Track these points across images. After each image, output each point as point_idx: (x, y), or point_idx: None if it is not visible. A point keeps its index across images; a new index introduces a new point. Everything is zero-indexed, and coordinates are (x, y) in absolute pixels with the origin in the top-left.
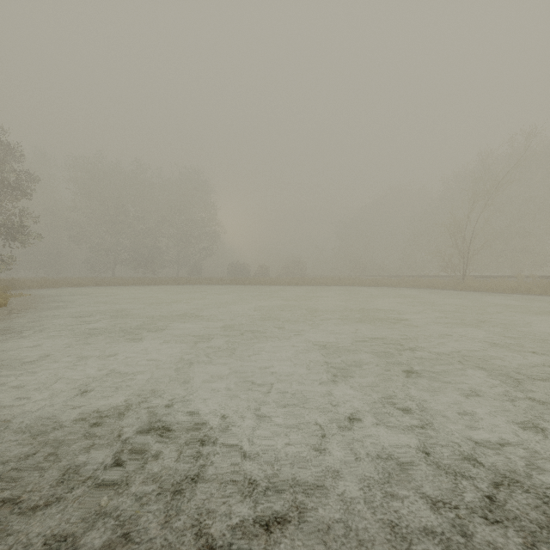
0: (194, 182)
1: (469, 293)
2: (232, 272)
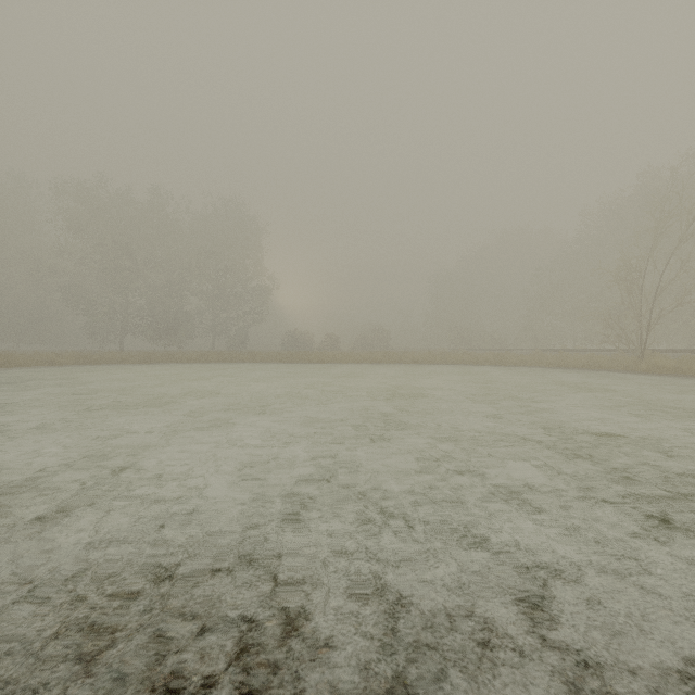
0: (235, 219)
1: (673, 379)
2: (288, 344)
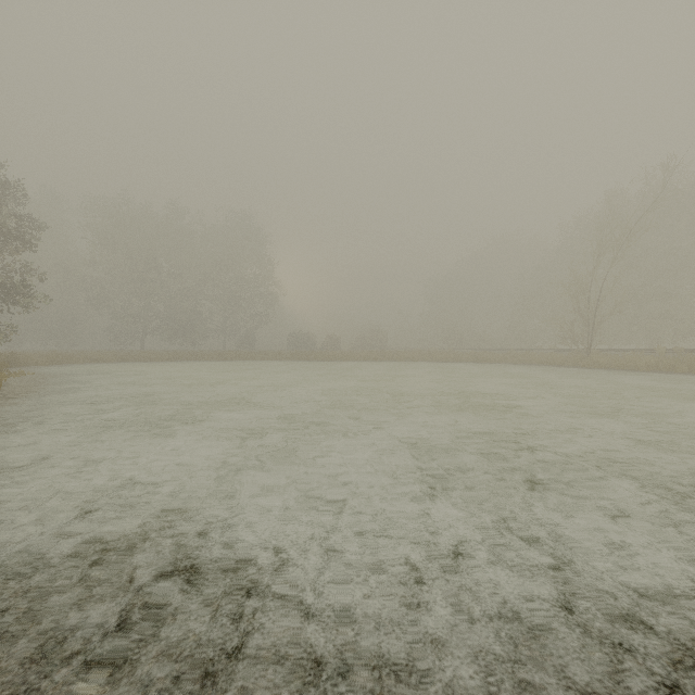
0: (245, 230)
1: (596, 371)
2: (293, 344)
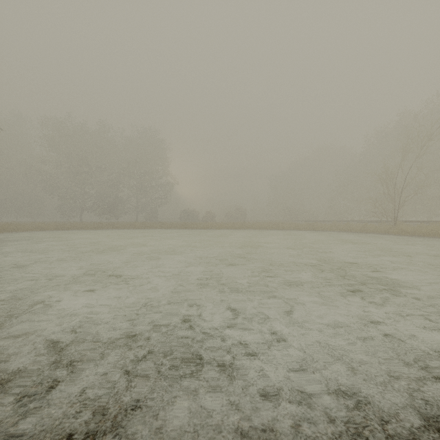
0: (150, 140)
1: (409, 237)
2: (183, 218)
